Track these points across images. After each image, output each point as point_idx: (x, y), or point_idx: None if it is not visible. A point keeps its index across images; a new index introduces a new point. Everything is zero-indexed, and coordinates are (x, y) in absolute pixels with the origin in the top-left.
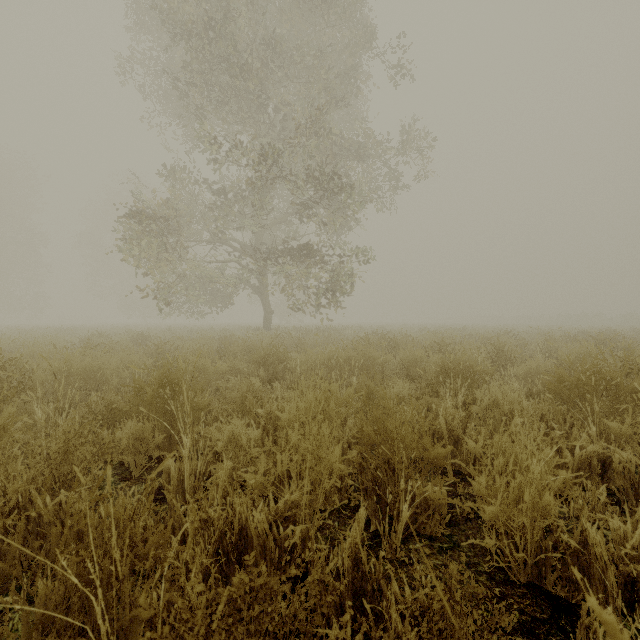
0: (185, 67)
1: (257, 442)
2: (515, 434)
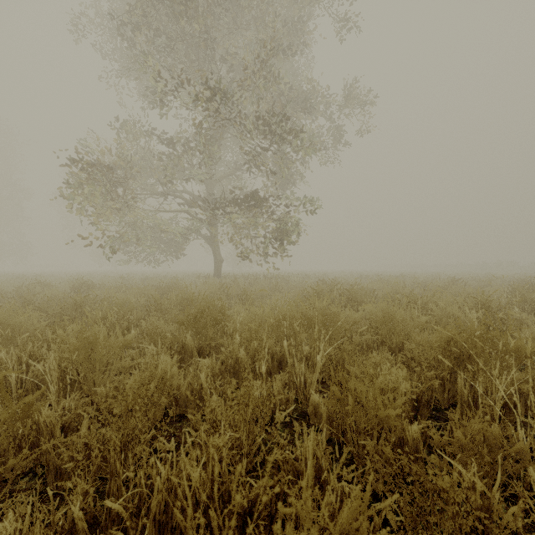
0: (130, 10)
1: None
2: None
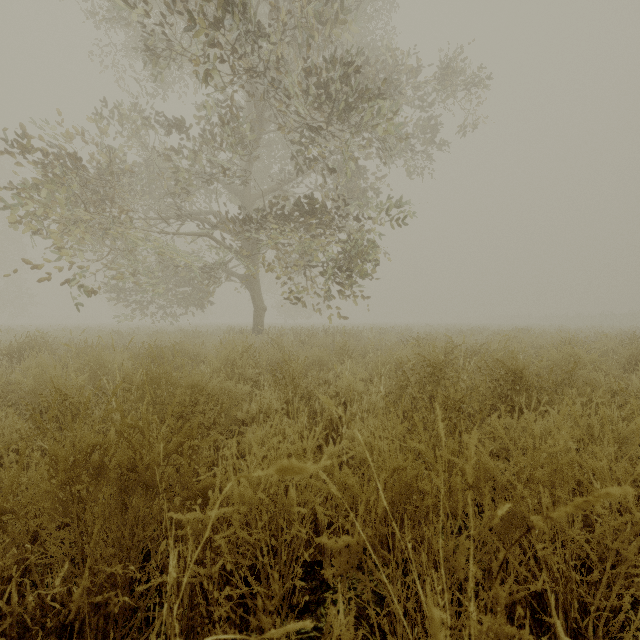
0: None
1: None
2: None
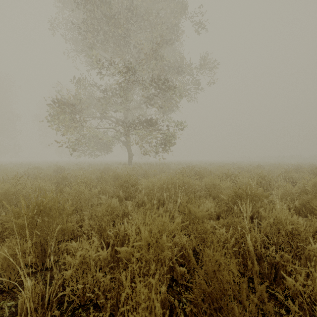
0: (84, 22)
1: (105, 261)
2: (310, 257)
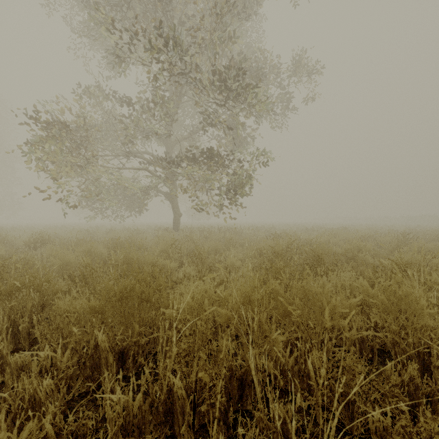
0: None
1: None
2: None
